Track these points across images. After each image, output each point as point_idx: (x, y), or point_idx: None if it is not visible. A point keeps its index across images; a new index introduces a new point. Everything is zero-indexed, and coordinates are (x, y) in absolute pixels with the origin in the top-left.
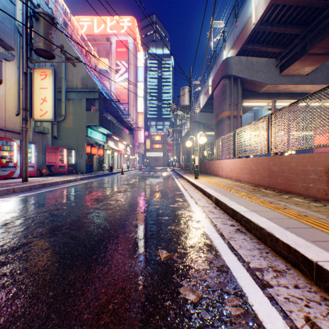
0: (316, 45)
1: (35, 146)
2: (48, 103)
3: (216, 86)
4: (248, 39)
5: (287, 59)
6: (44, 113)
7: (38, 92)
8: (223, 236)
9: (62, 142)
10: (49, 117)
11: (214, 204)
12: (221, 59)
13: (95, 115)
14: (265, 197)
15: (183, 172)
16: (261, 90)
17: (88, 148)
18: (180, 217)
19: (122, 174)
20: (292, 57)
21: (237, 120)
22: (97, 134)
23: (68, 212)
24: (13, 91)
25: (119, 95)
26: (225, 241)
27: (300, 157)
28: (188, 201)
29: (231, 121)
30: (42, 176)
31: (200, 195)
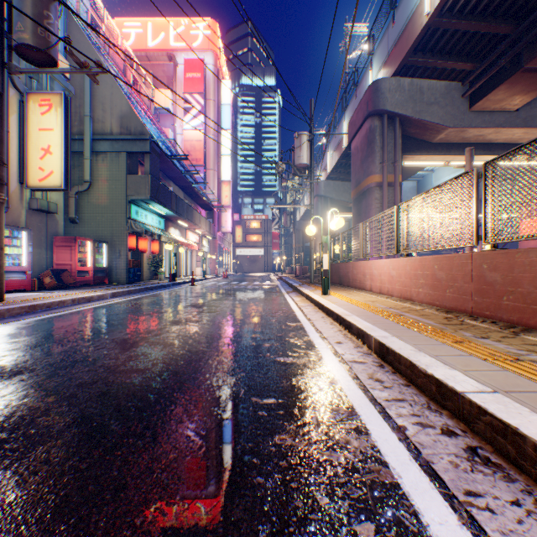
0: None
1: (29, 235)
2: (54, 157)
3: (356, 131)
4: (416, 44)
5: (483, 82)
6: (48, 176)
7: (35, 137)
8: (442, 483)
9: (86, 229)
10: (55, 183)
11: (376, 355)
12: (365, 86)
13: (144, 182)
14: (490, 341)
15: (298, 282)
16: (436, 138)
17: (132, 239)
18: (305, 399)
19: (192, 285)
20: (494, 77)
21: (394, 189)
22: (149, 216)
23: (36, 382)
24: None
25: (189, 152)
26: (462, 516)
27: None
28: (316, 346)
29: (383, 192)
30: (44, 290)
31: (338, 331)
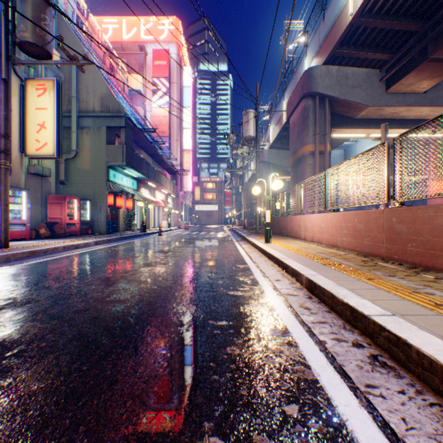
0: None
1: (28, 194)
2: (48, 131)
3: (293, 109)
4: (342, 39)
5: (397, 69)
6: (43, 146)
7: (33, 115)
8: (349, 379)
9: (73, 189)
10: (49, 152)
11: (306, 290)
12: (301, 72)
13: (121, 151)
14: (395, 278)
15: (246, 232)
16: (359, 115)
17: (111, 198)
18: (250, 322)
19: (160, 235)
20: (405, 66)
21: (324, 157)
22: (124, 179)
23: (42, 309)
24: None
25: (156, 126)
26: (362, 400)
27: None
28: (259, 283)
29: (315, 159)
30: (40, 239)
31: (277, 271)
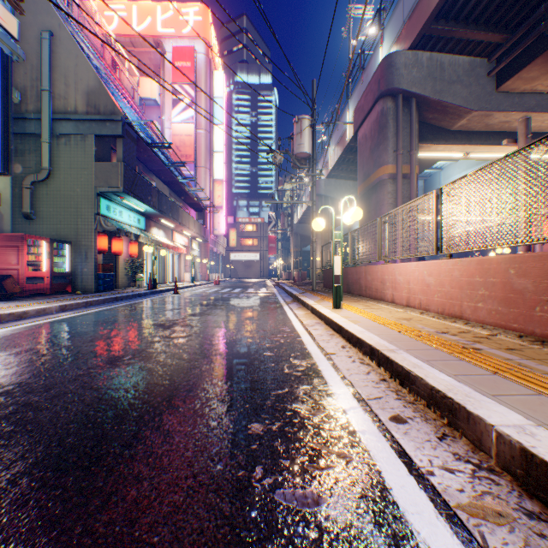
0: None
1: None
2: None
3: (364, 116)
4: (440, 5)
5: (514, 56)
6: None
7: None
8: None
9: (45, 227)
10: None
11: (514, 481)
12: (374, 67)
13: (116, 171)
14: None
15: (298, 289)
16: (457, 124)
17: (102, 239)
18: None
19: (175, 293)
20: (529, 49)
21: (410, 182)
22: (125, 213)
23: None
24: None
25: (178, 148)
26: None
27: None
28: (358, 432)
29: (398, 185)
30: None
31: (382, 383)
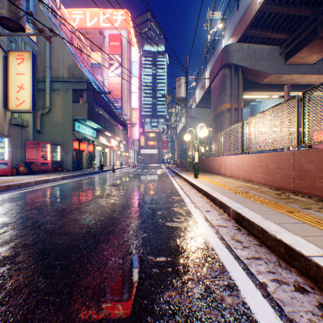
0: None
1: (9, 140)
2: (26, 91)
3: (214, 77)
4: (252, 22)
5: (293, 46)
6: (21, 103)
7: (14, 79)
8: None
9: (47, 137)
10: (26, 108)
11: (234, 221)
12: (220, 49)
13: (83, 108)
14: (313, 211)
15: (179, 169)
16: (264, 81)
17: (76, 143)
18: (187, 257)
19: (113, 171)
20: (300, 43)
21: (238, 112)
22: (87, 129)
23: None
24: None
25: (112, 90)
26: None
27: None
28: (192, 214)
29: (231, 114)
30: (19, 175)
31: (206, 203)
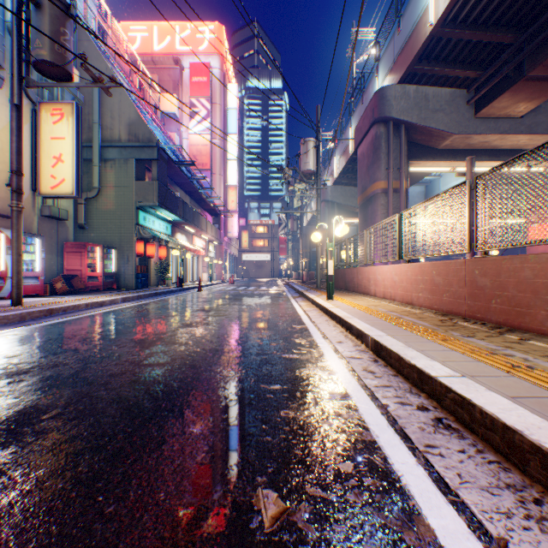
0: (543, 62)
1: (42, 242)
2: (66, 165)
3: (362, 137)
4: (420, 53)
5: (487, 89)
6: (59, 183)
7: (47, 146)
8: (409, 440)
9: (95, 235)
10: (67, 191)
11: (372, 352)
12: (372, 92)
13: (152, 189)
14: (474, 339)
15: (305, 287)
16: (442, 144)
17: (140, 245)
18: (306, 386)
19: (199, 290)
20: (498, 85)
21: (399, 196)
22: (157, 222)
23: (73, 372)
24: (0, 142)
25: (195, 157)
26: (420, 459)
27: (544, 259)
28: (319, 345)
29: (389, 198)
30: (56, 295)
31: (340, 332)
